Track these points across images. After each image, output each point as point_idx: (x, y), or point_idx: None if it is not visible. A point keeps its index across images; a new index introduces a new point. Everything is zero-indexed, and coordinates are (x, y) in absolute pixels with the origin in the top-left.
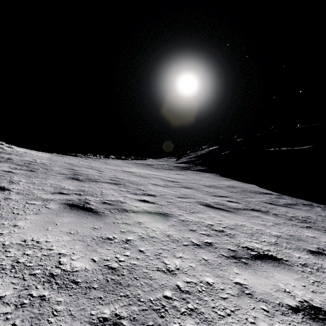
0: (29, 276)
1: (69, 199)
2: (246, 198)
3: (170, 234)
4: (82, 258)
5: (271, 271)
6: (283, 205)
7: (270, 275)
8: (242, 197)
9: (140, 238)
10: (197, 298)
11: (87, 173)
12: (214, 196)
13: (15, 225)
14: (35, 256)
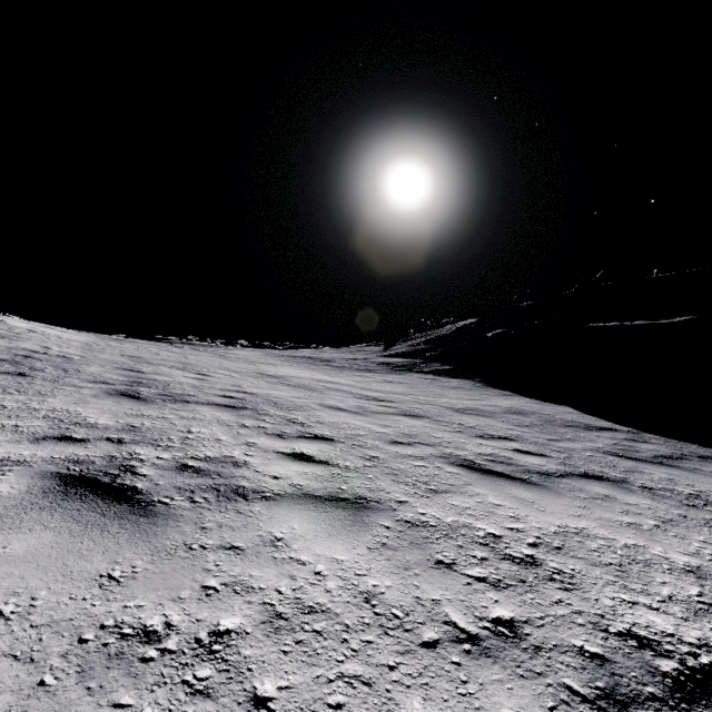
0: None
1: (77, 458)
2: (559, 441)
3: (374, 589)
4: None
5: None
6: (653, 459)
7: None
8: (547, 440)
9: (267, 621)
10: None
11: (167, 381)
12: (480, 437)
13: None
14: None
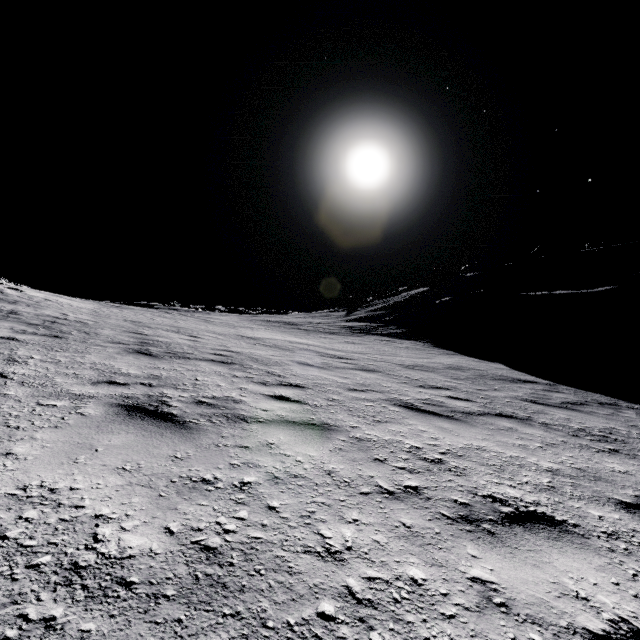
0: (24, 571)
1: (127, 395)
2: (486, 391)
3: (333, 469)
4: (144, 526)
5: (546, 551)
6: (560, 404)
7: (543, 559)
8: (477, 390)
9: (270, 479)
10: (392, 617)
11: (168, 342)
12: (421, 387)
13: (7, 454)
14: (43, 523)
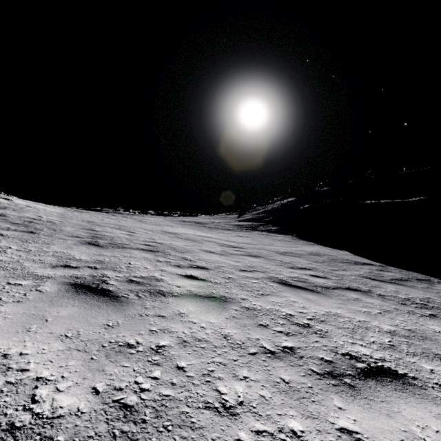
0: None
1: (76, 276)
2: (337, 271)
3: (228, 334)
4: (76, 387)
5: (395, 401)
6: (390, 280)
7: (394, 409)
8: (331, 270)
9: (180, 343)
10: None
11: (112, 236)
12: (291, 268)
13: None
14: None
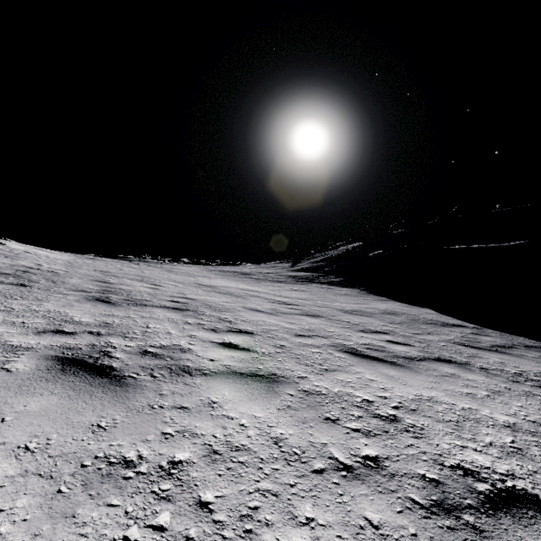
0: None
1: (68, 346)
2: (421, 335)
3: (281, 436)
4: None
5: None
6: (491, 347)
7: None
8: (412, 334)
9: (207, 455)
10: None
11: (130, 290)
12: (362, 331)
13: None
14: None
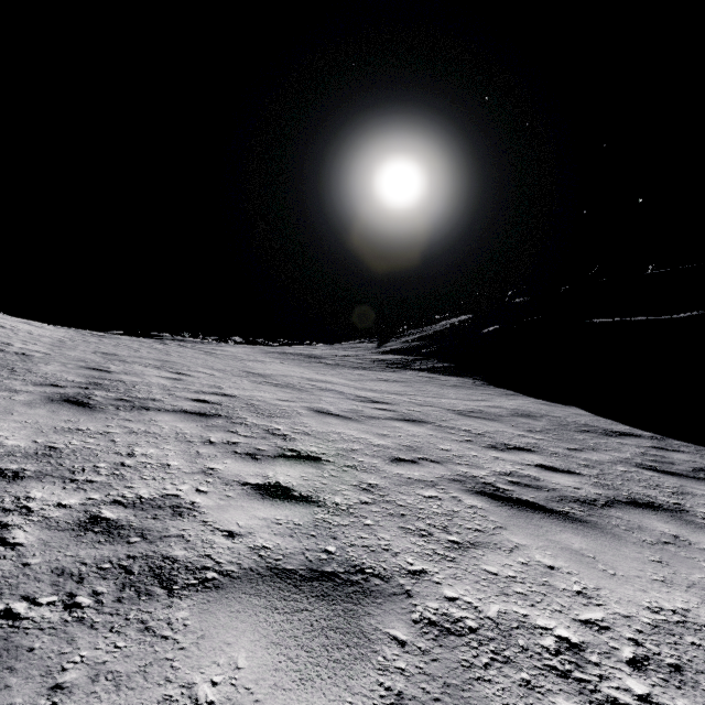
0: None
1: None
2: (581, 451)
3: None
4: None
5: None
6: (694, 473)
7: None
8: (569, 450)
9: None
10: None
11: (134, 382)
12: (493, 448)
13: None
14: None
